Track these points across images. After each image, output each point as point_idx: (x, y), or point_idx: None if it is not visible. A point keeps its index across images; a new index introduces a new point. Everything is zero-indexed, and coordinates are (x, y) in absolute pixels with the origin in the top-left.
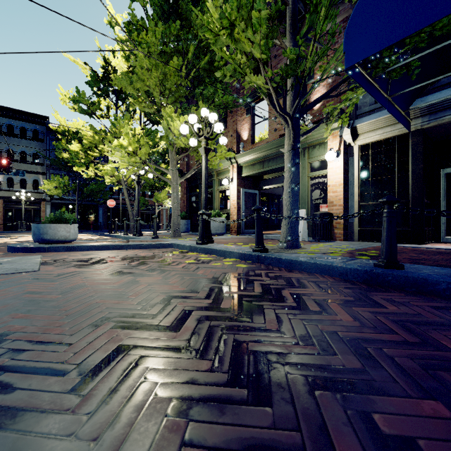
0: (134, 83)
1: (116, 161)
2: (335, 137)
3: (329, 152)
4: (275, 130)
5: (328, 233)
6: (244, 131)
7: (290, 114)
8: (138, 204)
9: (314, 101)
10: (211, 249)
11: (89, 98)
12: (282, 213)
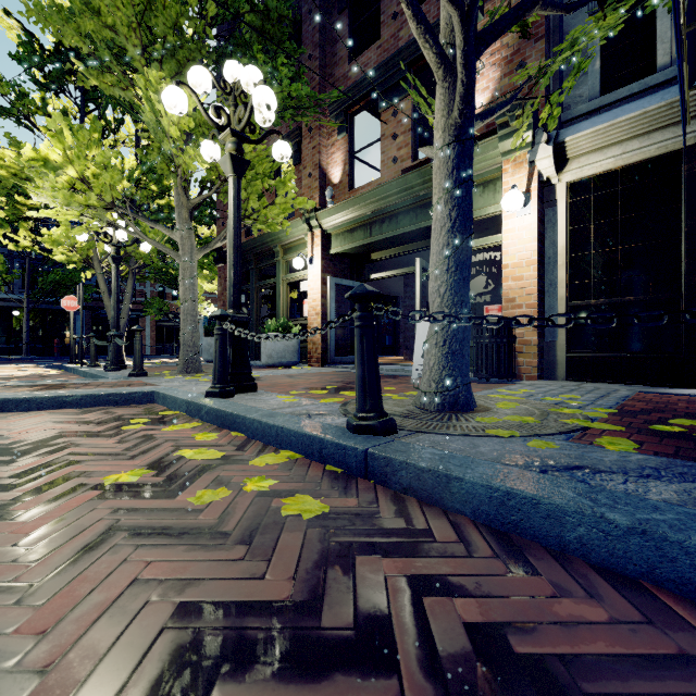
0: (77, 18)
1: (51, 205)
2: (518, 165)
3: (511, 192)
4: (394, 159)
5: (507, 364)
6: (334, 166)
7: (464, 1)
8: (116, 303)
9: (517, 6)
10: (232, 414)
11: (15, 84)
12: (400, 327)
